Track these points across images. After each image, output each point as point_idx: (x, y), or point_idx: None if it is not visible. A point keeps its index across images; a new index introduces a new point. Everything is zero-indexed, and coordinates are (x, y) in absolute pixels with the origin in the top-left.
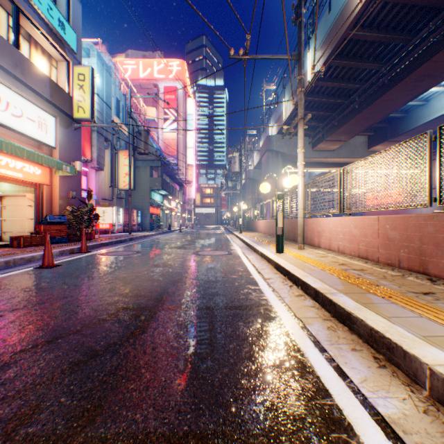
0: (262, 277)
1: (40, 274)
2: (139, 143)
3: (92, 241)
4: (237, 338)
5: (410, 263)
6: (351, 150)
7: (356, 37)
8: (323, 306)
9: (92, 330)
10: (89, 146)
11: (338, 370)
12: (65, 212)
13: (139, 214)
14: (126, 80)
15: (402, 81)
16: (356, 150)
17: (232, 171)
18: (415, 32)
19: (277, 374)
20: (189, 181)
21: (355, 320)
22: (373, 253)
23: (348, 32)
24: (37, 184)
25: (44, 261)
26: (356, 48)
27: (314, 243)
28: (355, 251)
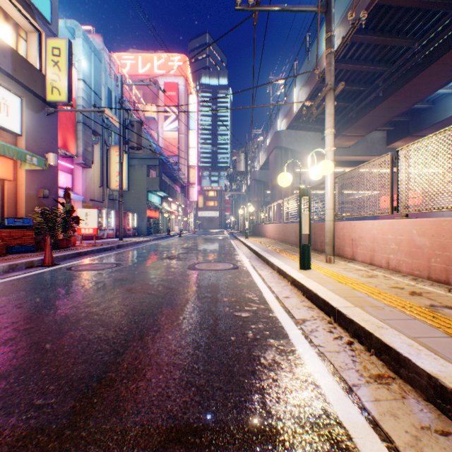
0: (291, 317)
1: None
2: (131, 136)
3: (67, 250)
4: None
5: None
6: (368, 147)
7: (388, 2)
8: None
9: None
10: (74, 139)
11: None
12: (33, 214)
13: (134, 217)
14: (124, 75)
15: (440, 58)
16: (374, 147)
17: (237, 171)
18: None
19: None
20: (191, 183)
21: None
22: None
23: None
24: None
25: None
26: (385, 18)
27: (346, 253)
28: (422, 270)
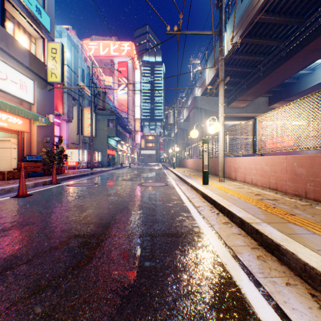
0: (193, 205)
1: (14, 202)
2: (99, 102)
3: (62, 175)
4: (175, 269)
5: (316, 194)
6: (256, 107)
7: (262, 20)
8: (249, 235)
9: (41, 260)
10: (61, 104)
11: (279, 311)
12: (41, 153)
13: (99, 154)
14: (90, 56)
15: (296, 54)
16: (260, 107)
17: (168, 123)
18: (307, 17)
19: (217, 317)
20: (136, 130)
21: (285, 252)
22: (282, 185)
23: (256, 17)
24: (19, 132)
25: (19, 191)
26: (261, 29)
27: (232, 176)
28: (266, 183)
